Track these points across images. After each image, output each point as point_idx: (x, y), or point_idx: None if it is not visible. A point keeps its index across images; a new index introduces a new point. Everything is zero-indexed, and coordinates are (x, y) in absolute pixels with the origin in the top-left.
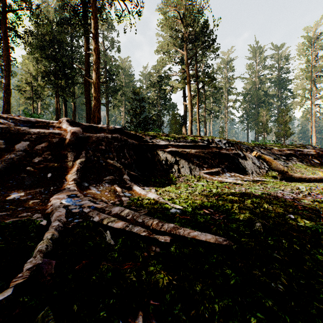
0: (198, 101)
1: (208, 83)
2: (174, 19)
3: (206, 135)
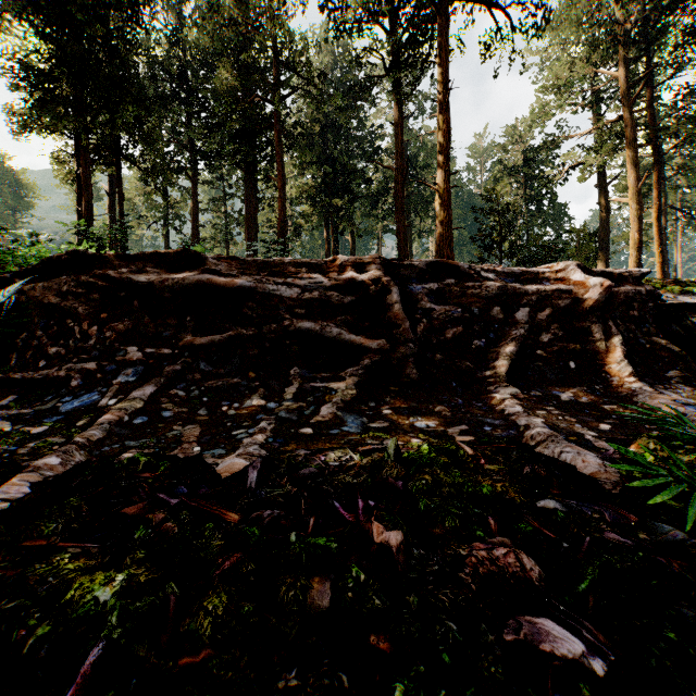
0: (658, 189)
1: (694, 134)
2: (590, 0)
3: (667, 277)
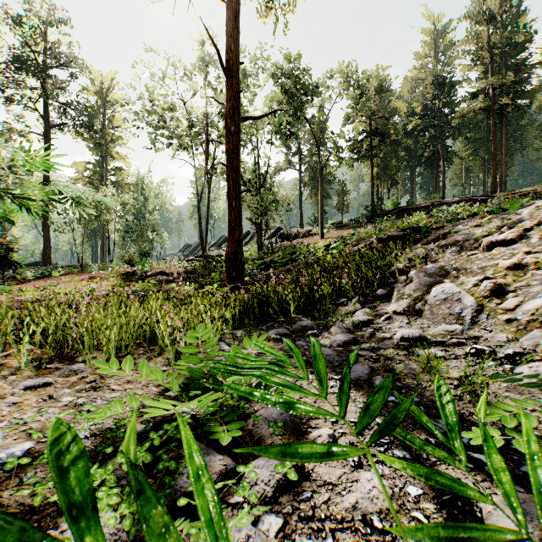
0: None
1: None
2: None
3: None
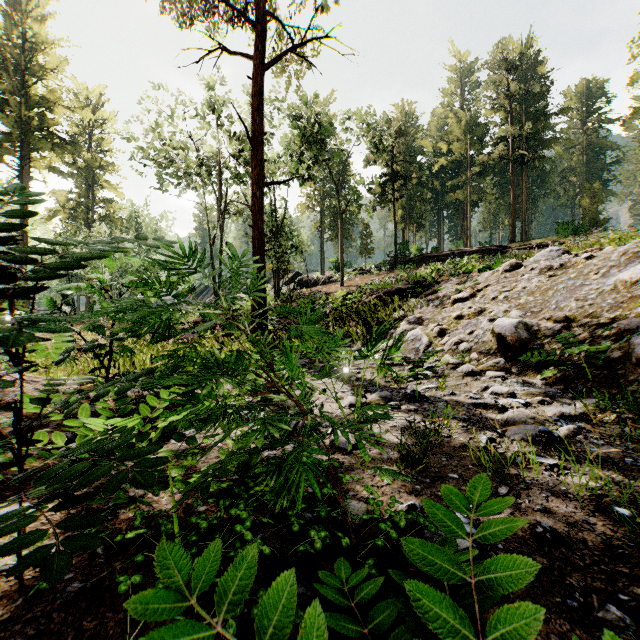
0: None
1: None
2: None
3: None
